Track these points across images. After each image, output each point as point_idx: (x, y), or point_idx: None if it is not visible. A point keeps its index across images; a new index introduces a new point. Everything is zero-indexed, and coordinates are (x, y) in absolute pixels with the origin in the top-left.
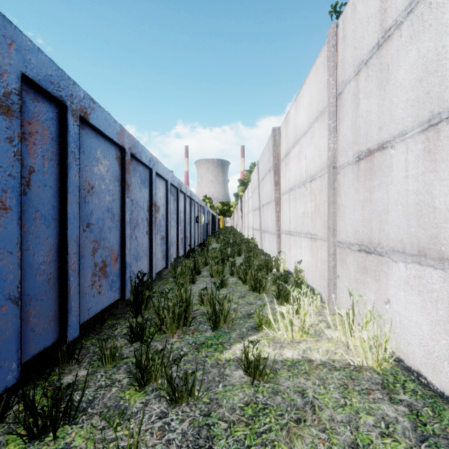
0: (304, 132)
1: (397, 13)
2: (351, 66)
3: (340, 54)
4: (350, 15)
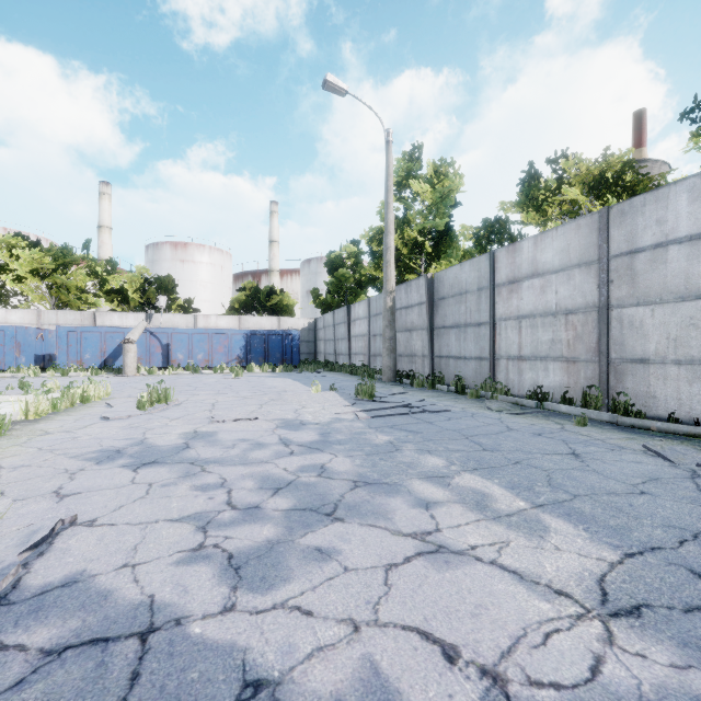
0: (18, 324)
1: (61, 323)
2: (48, 322)
3: (43, 317)
4: (47, 313)
